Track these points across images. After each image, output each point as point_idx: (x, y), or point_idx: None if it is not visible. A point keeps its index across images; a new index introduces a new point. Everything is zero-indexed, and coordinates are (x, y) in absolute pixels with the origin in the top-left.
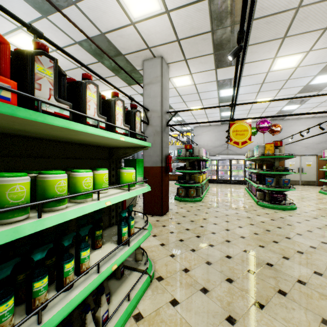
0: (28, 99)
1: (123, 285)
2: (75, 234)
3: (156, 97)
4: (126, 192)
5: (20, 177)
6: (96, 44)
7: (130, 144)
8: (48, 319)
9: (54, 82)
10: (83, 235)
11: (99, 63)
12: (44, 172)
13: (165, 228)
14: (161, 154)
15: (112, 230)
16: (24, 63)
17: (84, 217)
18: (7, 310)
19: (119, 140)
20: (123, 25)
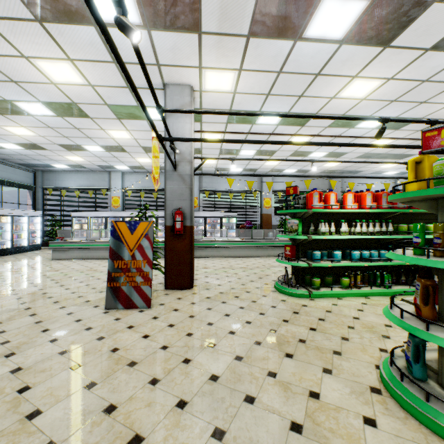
0: None
1: None
2: None
3: None
4: None
5: None
6: None
7: None
8: None
9: None
10: None
11: None
12: (427, 224)
13: None
14: None
15: None
16: None
17: None
18: None
19: None
20: None
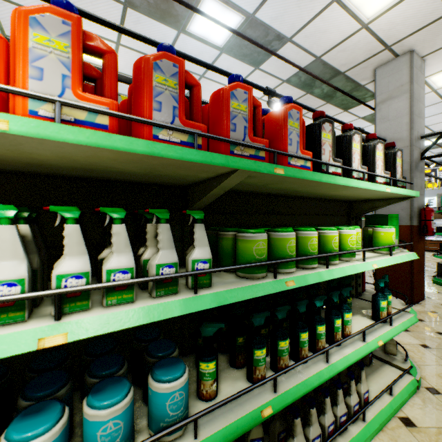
0: (317, 165)
1: (375, 374)
2: (339, 293)
3: (399, 118)
4: (387, 256)
5: (314, 231)
6: (315, 76)
7: (389, 195)
8: (333, 362)
9: (331, 144)
10: (344, 296)
11: (307, 94)
12: (322, 228)
13: (424, 324)
14: (410, 206)
15: (353, 302)
16: (314, 134)
17: (333, 279)
18: (306, 339)
19: (381, 192)
20: (349, 35)
